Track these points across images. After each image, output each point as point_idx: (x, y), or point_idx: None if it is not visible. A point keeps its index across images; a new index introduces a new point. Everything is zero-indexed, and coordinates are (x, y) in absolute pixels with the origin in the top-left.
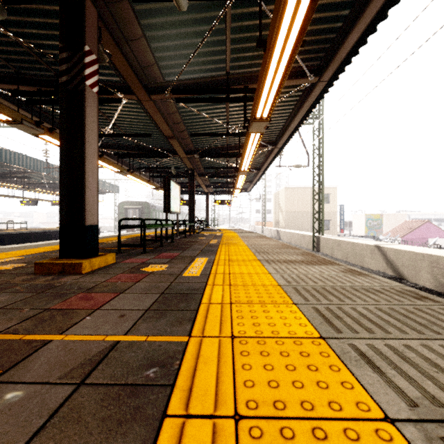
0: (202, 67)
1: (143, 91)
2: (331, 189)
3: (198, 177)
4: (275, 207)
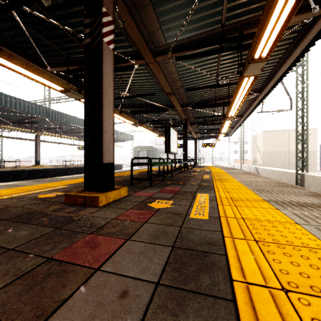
0: (198, 24)
1: (149, 54)
2: (311, 131)
3: (189, 125)
4: (253, 148)
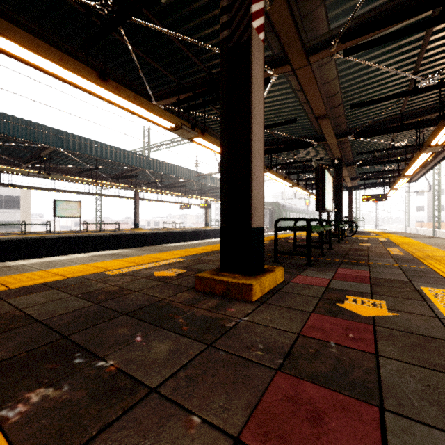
0: None
1: (300, 53)
2: None
3: (343, 167)
4: None
